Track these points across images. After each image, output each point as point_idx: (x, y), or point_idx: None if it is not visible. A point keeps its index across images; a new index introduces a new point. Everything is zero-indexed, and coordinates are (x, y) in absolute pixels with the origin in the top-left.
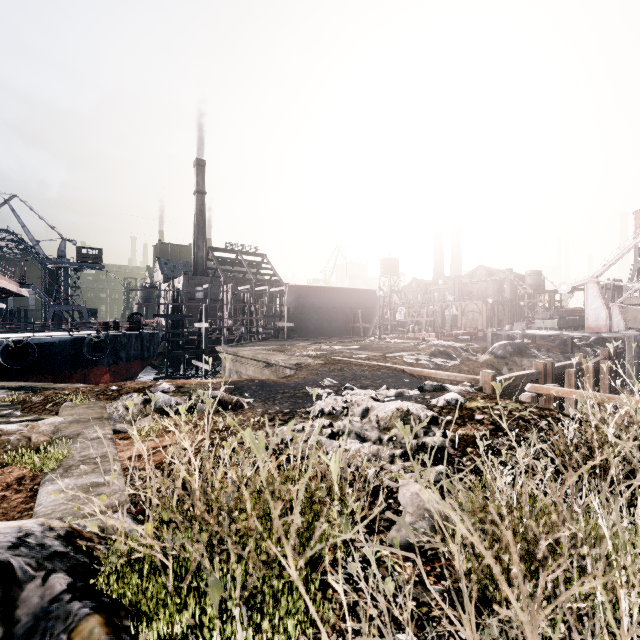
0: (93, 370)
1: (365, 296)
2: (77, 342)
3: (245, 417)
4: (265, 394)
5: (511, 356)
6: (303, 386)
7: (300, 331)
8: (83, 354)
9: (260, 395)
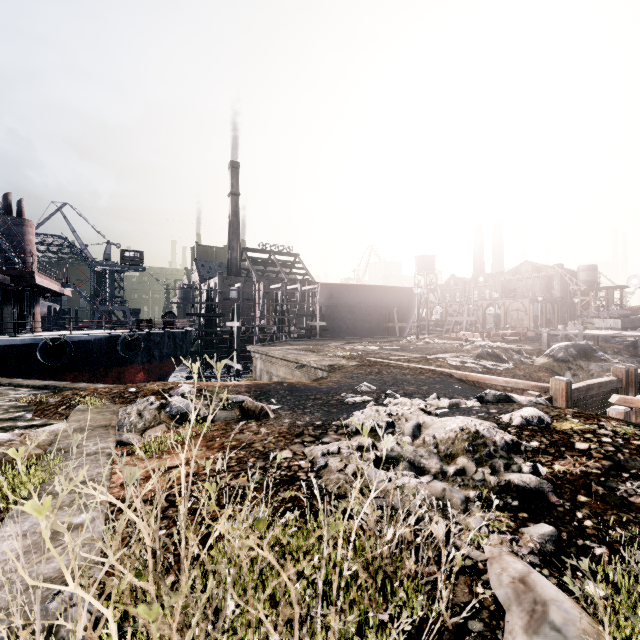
0: (127, 368)
1: (401, 294)
2: (112, 340)
3: (269, 430)
4: (294, 400)
5: (575, 359)
6: (337, 391)
7: (332, 330)
8: (118, 352)
9: (288, 401)
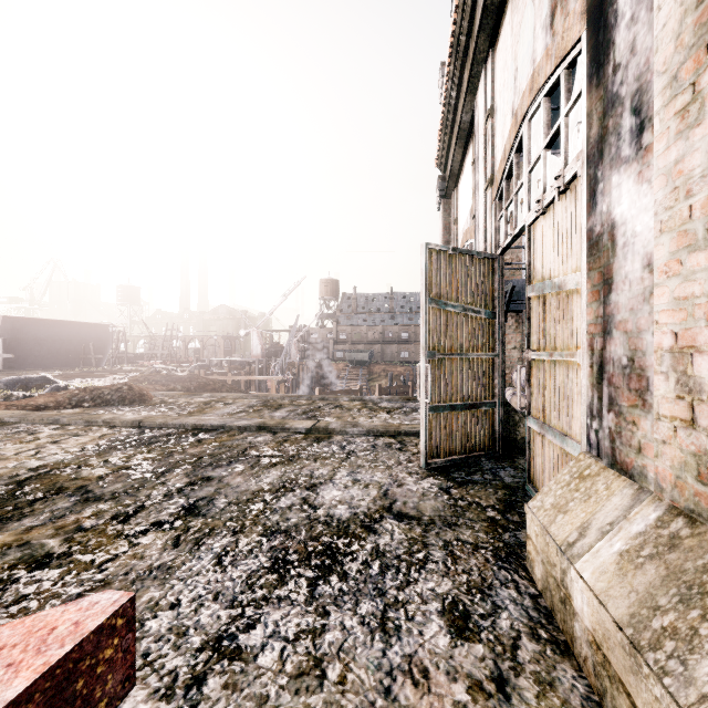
0: None
1: (98, 330)
2: None
3: None
4: None
5: None
6: None
7: (17, 363)
8: None
9: None
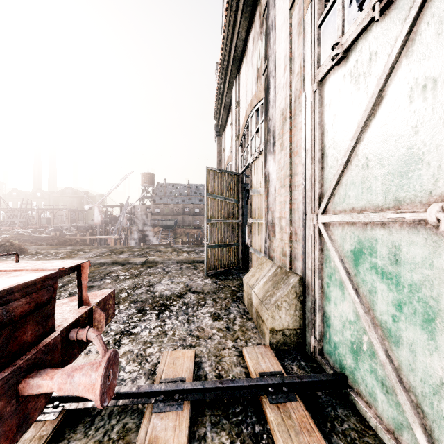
0: None
1: None
2: None
3: None
4: None
5: None
6: None
7: None
8: None
9: None
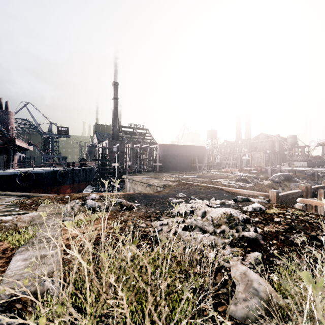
0: (62, 187)
1: (199, 149)
2: (54, 172)
3: (134, 215)
4: (146, 201)
5: (283, 182)
6: (167, 197)
7: (165, 168)
8: (57, 179)
9: (143, 202)
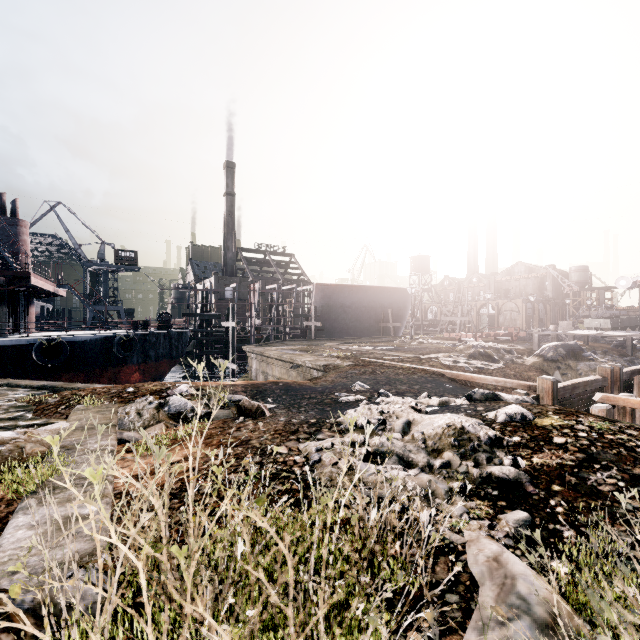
0: (123, 368)
1: (395, 294)
2: (107, 341)
3: (265, 428)
4: (289, 399)
5: (564, 359)
6: (331, 391)
7: (328, 331)
8: (113, 353)
9: (284, 400)
